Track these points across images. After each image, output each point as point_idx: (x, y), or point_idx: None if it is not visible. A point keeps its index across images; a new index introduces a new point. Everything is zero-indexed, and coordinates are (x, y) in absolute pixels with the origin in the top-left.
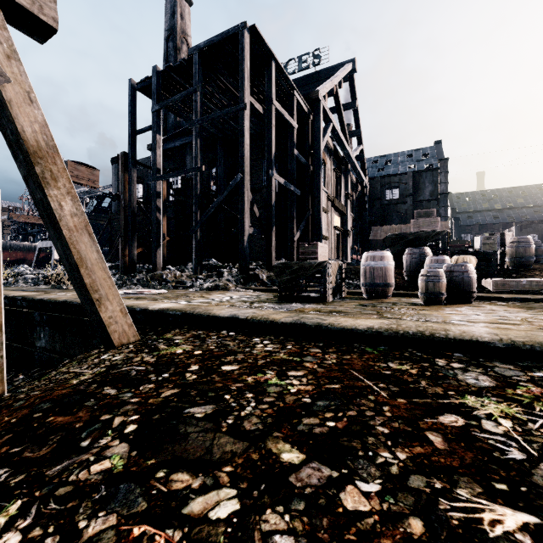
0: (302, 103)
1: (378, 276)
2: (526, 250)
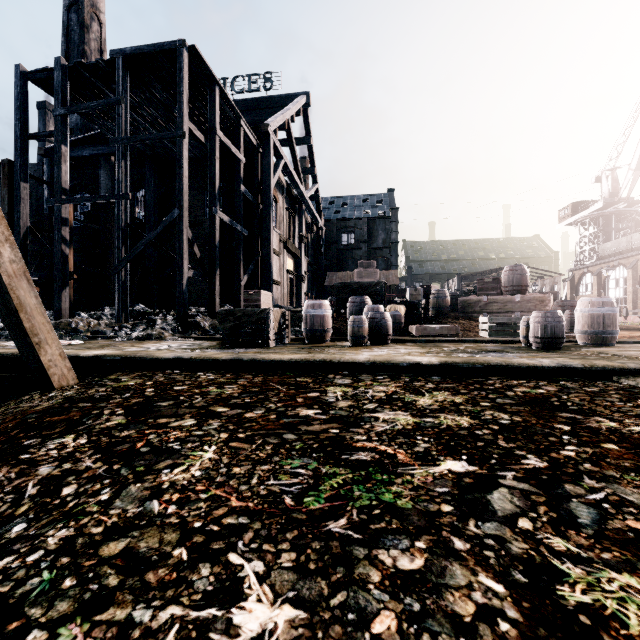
0: (250, 135)
1: (317, 322)
2: (443, 301)
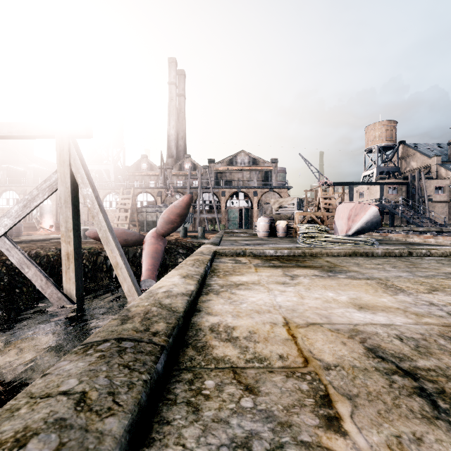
0: None
1: None
2: None
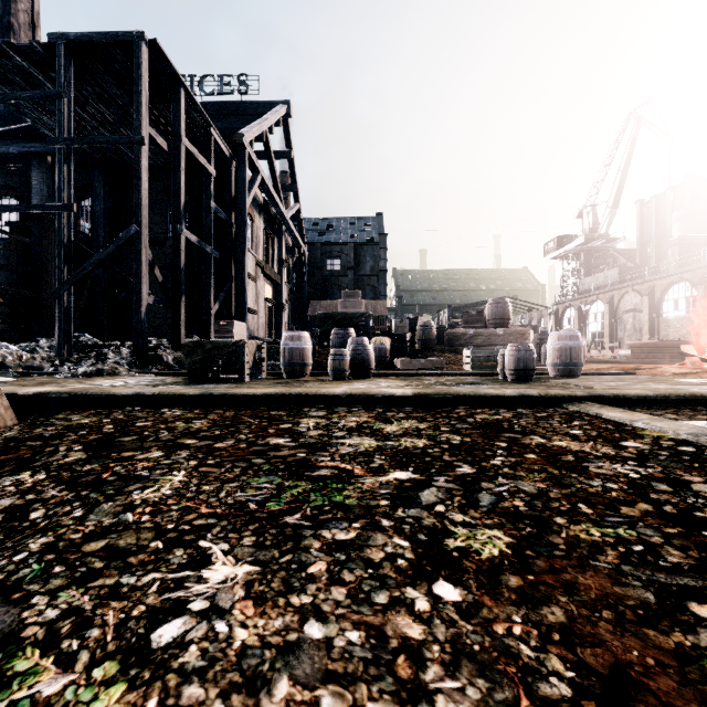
0: (222, 146)
1: (297, 355)
2: (429, 334)
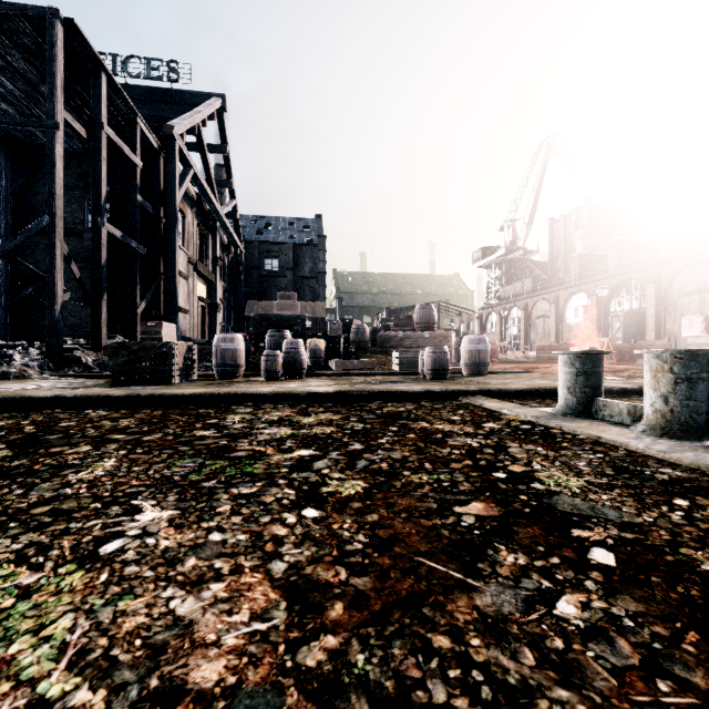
0: (150, 136)
1: (229, 357)
2: (363, 336)
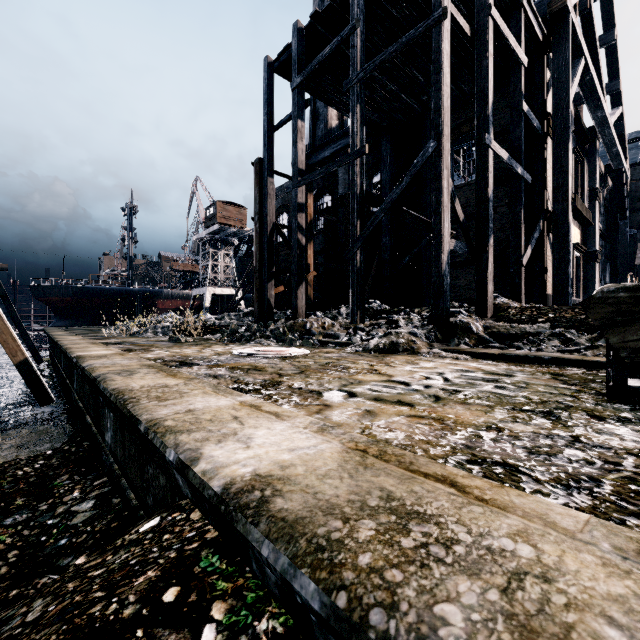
0: (534, 23)
1: None
2: None
